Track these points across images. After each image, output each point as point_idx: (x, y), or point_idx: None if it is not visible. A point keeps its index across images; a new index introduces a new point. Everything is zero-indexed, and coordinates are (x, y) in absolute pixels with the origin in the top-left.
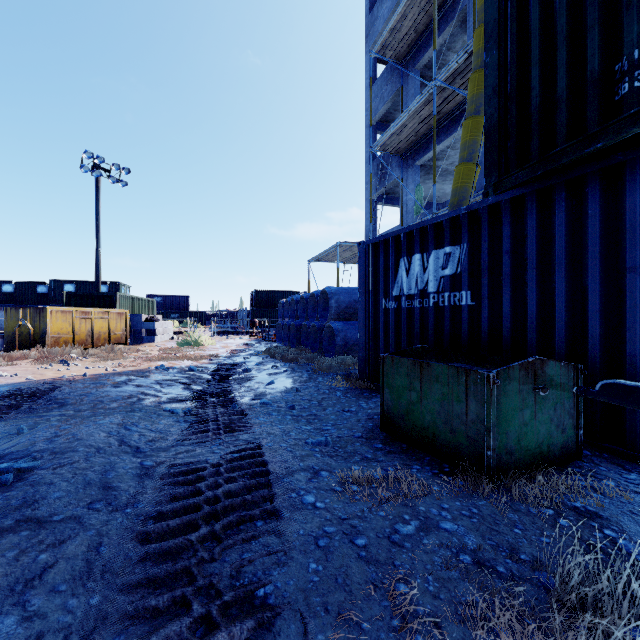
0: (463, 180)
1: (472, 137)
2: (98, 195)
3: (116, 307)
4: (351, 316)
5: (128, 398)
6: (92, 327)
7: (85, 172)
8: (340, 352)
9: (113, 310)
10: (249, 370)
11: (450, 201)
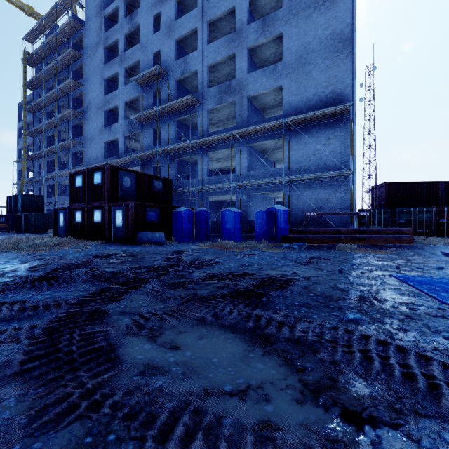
0: None
1: None
2: None
3: None
4: None
5: None
6: None
7: None
8: None
9: None
10: None
11: None
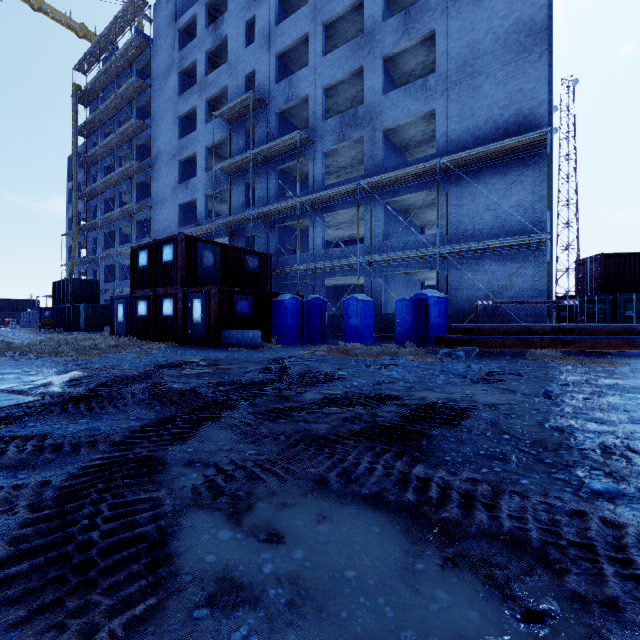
0: None
1: None
2: None
3: None
4: None
5: None
6: None
7: None
8: None
9: None
10: None
11: None
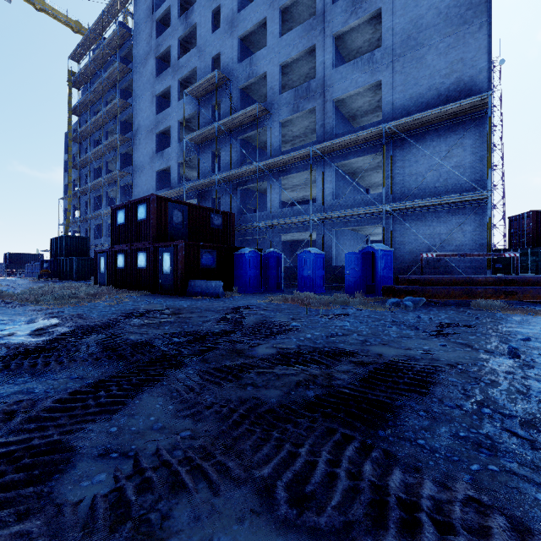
0: None
1: None
2: None
3: None
4: None
5: None
6: None
7: None
8: None
9: None
10: None
11: None
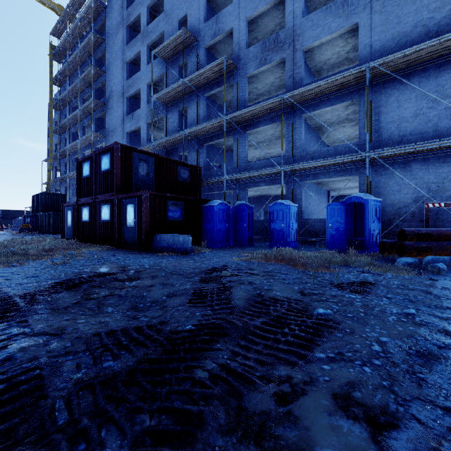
0: None
1: None
2: None
3: None
4: None
5: None
6: None
7: None
8: None
9: None
10: None
11: None
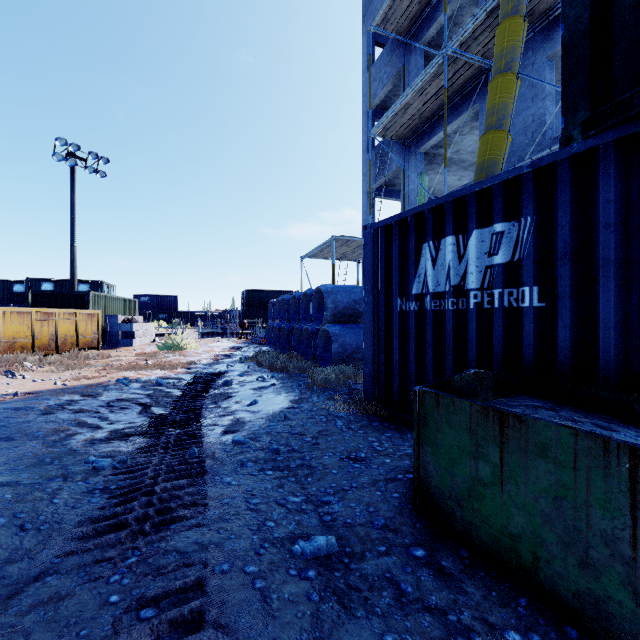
0: (491, 152)
1: (502, 99)
2: (73, 186)
3: (88, 307)
4: (350, 318)
5: (53, 433)
6: (56, 330)
7: (58, 160)
8: (337, 361)
9: (82, 311)
10: (230, 383)
11: (475, 178)
